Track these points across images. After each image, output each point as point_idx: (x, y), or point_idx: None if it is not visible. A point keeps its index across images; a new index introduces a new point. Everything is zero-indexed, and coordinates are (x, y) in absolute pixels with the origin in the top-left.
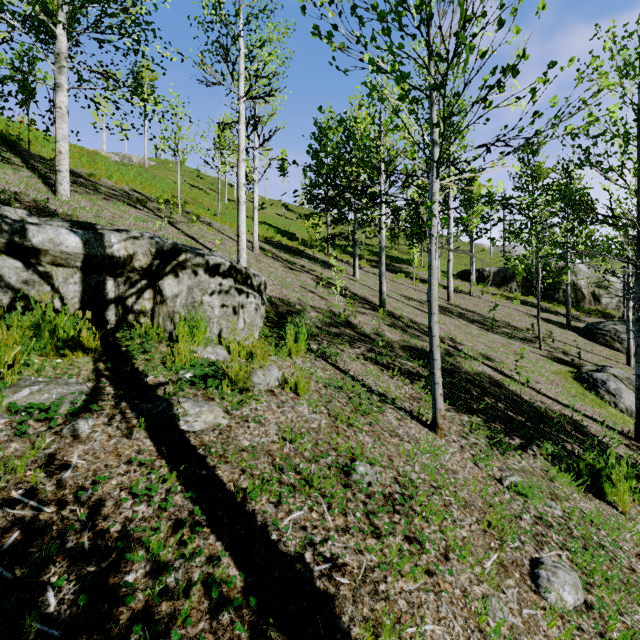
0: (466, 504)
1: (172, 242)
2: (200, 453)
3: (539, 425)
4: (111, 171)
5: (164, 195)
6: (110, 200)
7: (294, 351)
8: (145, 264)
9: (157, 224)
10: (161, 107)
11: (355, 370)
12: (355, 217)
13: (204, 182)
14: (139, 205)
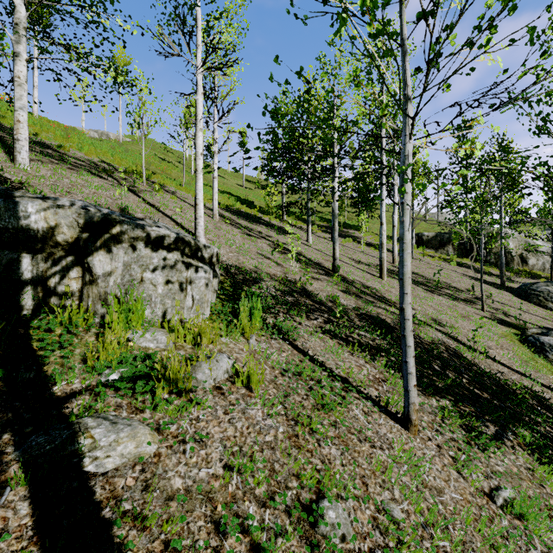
0: (464, 549)
1: (108, 211)
2: (105, 517)
3: (505, 402)
4: (83, 144)
5: (133, 166)
6: (75, 169)
7: (248, 329)
8: (71, 237)
9: (116, 192)
10: (121, 79)
11: (314, 348)
12: (308, 187)
13: (173, 156)
14: (104, 175)
